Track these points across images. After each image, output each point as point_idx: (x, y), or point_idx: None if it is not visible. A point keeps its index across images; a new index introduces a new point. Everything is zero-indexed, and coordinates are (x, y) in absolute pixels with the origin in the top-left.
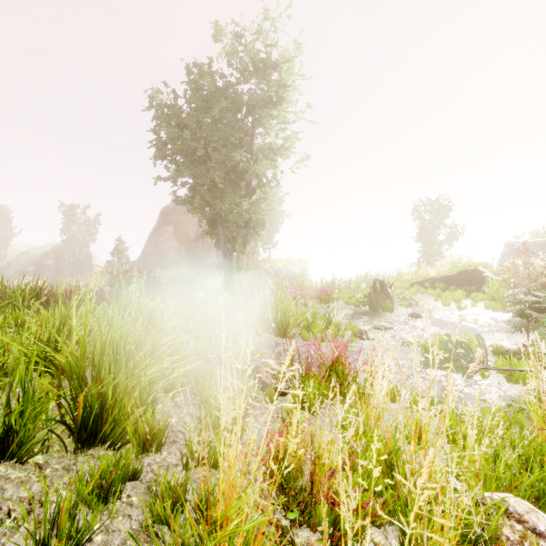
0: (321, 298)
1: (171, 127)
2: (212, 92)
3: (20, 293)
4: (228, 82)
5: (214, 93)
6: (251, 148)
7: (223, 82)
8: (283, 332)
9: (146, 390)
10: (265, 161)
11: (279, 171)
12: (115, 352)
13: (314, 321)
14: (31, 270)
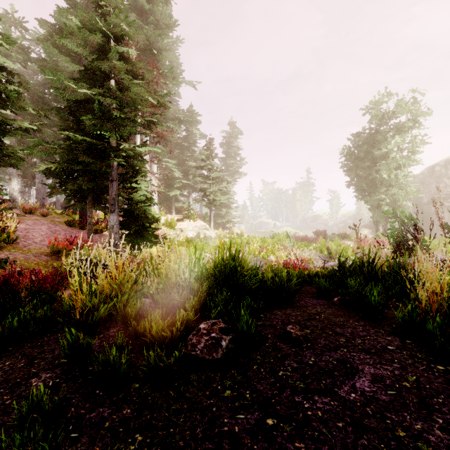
0: (393, 248)
1: (346, 165)
2: (363, 141)
3: (278, 236)
4: (366, 135)
5: (364, 141)
6: (387, 161)
7: (364, 137)
8: (320, 251)
9: (266, 246)
10: (386, 170)
11: (400, 171)
12: (262, 241)
13: (338, 251)
14: (341, 226)
